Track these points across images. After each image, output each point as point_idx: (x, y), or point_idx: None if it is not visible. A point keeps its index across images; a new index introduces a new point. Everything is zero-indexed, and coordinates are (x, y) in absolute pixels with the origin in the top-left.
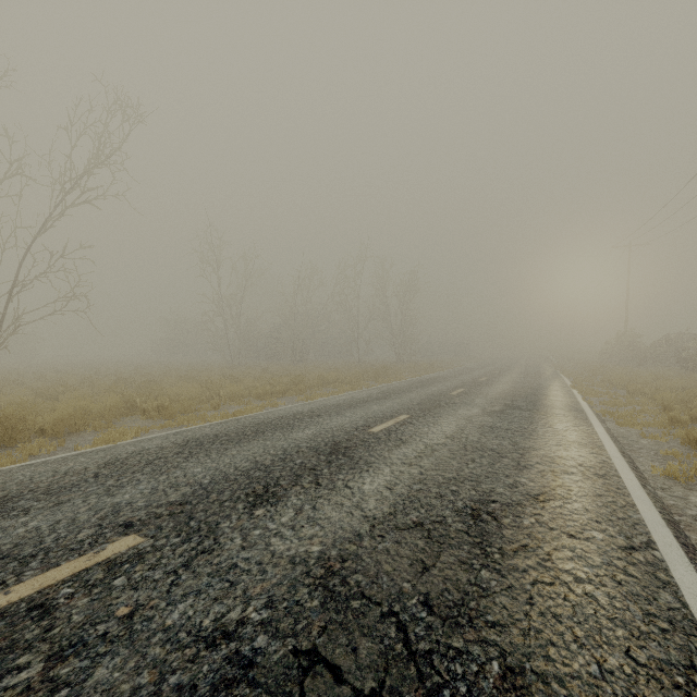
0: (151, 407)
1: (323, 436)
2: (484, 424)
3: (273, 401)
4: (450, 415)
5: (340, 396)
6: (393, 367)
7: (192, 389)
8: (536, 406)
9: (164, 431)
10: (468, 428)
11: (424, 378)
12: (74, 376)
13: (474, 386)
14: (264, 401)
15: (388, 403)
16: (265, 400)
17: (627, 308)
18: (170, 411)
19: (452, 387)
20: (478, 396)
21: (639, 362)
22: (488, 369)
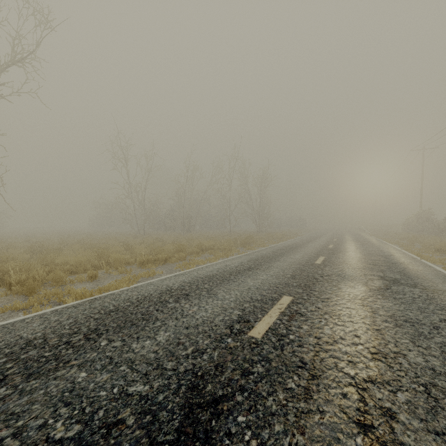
0: (19, 281)
1: (181, 351)
2: (393, 314)
3: (151, 270)
4: (338, 296)
5: (214, 265)
6: (256, 236)
7: (77, 258)
8: (413, 279)
9: (0, 318)
10: (383, 326)
11: (282, 245)
12: (1, 244)
13: (329, 253)
14: (145, 268)
15: (261, 275)
16: (146, 268)
17: (422, 194)
18: (31, 286)
19: (312, 254)
20: (344, 266)
21: (436, 232)
22: (327, 238)
